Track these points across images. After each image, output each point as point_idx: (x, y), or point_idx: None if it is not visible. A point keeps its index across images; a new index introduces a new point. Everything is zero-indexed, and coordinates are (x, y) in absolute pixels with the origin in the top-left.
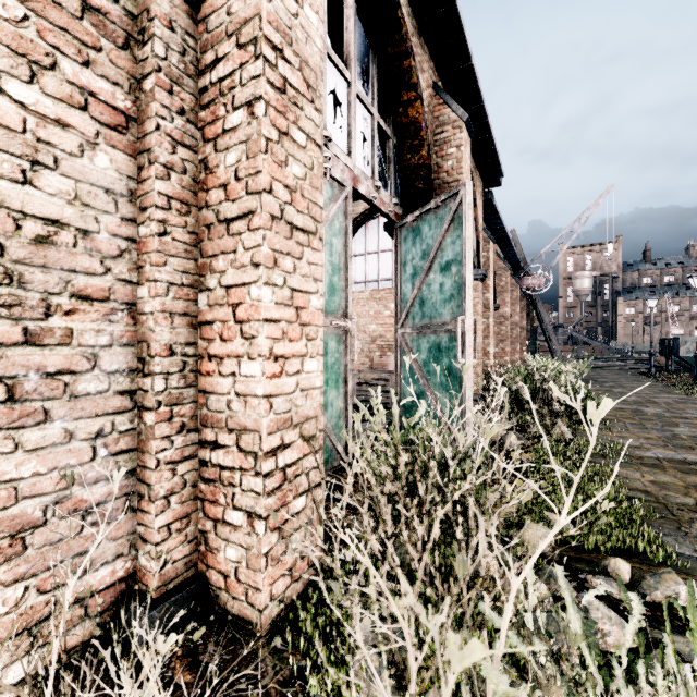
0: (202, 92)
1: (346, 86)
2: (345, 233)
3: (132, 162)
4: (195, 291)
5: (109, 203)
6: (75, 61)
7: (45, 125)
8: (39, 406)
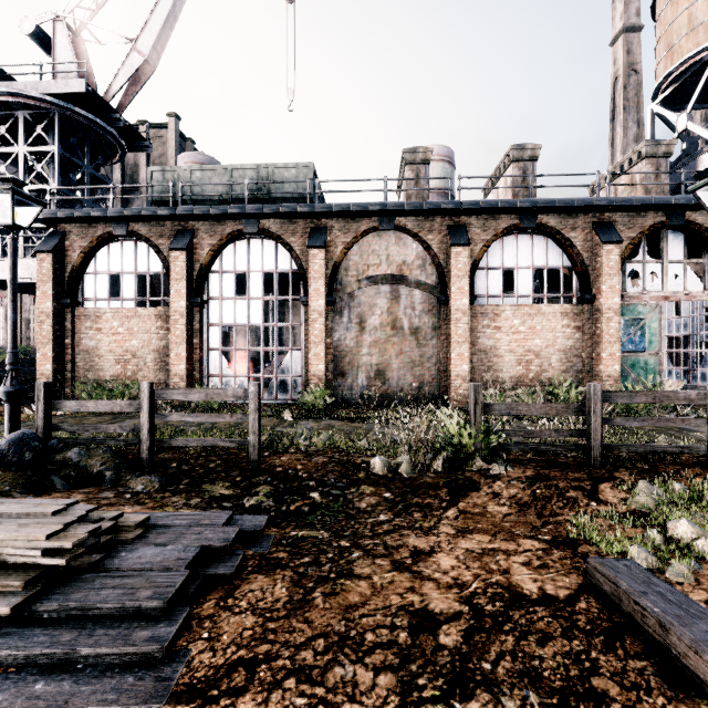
0: (593, 318)
1: (661, 264)
2: (660, 320)
3: (581, 333)
4: (592, 353)
5: (578, 341)
6: (573, 323)
7: (570, 334)
8: (569, 370)
